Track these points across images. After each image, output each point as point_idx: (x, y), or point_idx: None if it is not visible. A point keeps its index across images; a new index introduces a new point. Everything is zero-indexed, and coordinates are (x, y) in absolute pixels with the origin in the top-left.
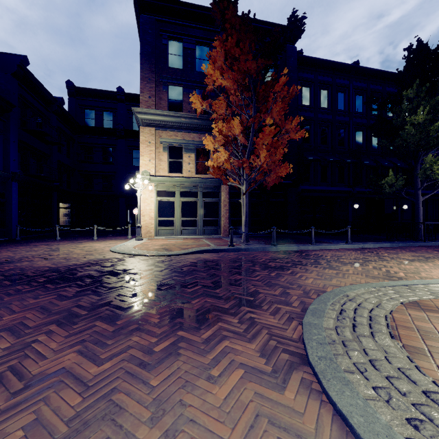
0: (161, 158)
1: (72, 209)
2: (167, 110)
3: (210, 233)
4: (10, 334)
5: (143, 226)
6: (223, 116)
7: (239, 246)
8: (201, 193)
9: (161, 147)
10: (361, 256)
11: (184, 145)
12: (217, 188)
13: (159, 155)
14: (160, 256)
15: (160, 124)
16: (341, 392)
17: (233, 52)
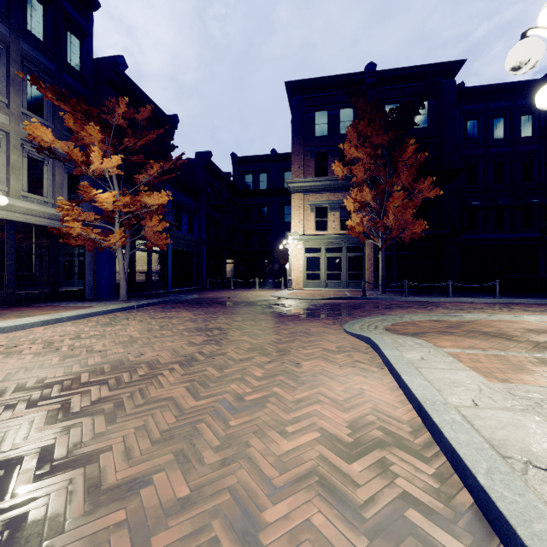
0: (309, 218)
1: (235, 264)
2: (314, 175)
3: (355, 286)
4: (247, 314)
5: (294, 279)
6: (363, 179)
7: (370, 296)
8: (345, 249)
9: (309, 209)
10: (480, 307)
11: (329, 205)
12: (361, 243)
13: (307, 216)
14: (304, 299)
15: (307, 189)
16: (349, 325)
17: (365, 131)
